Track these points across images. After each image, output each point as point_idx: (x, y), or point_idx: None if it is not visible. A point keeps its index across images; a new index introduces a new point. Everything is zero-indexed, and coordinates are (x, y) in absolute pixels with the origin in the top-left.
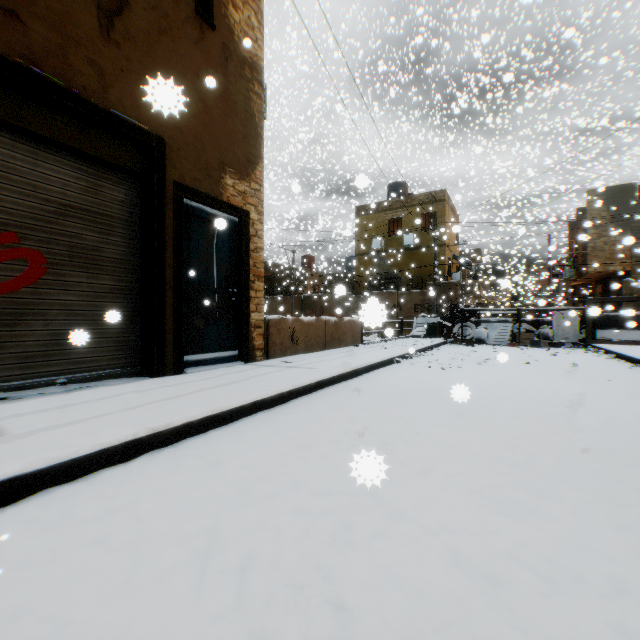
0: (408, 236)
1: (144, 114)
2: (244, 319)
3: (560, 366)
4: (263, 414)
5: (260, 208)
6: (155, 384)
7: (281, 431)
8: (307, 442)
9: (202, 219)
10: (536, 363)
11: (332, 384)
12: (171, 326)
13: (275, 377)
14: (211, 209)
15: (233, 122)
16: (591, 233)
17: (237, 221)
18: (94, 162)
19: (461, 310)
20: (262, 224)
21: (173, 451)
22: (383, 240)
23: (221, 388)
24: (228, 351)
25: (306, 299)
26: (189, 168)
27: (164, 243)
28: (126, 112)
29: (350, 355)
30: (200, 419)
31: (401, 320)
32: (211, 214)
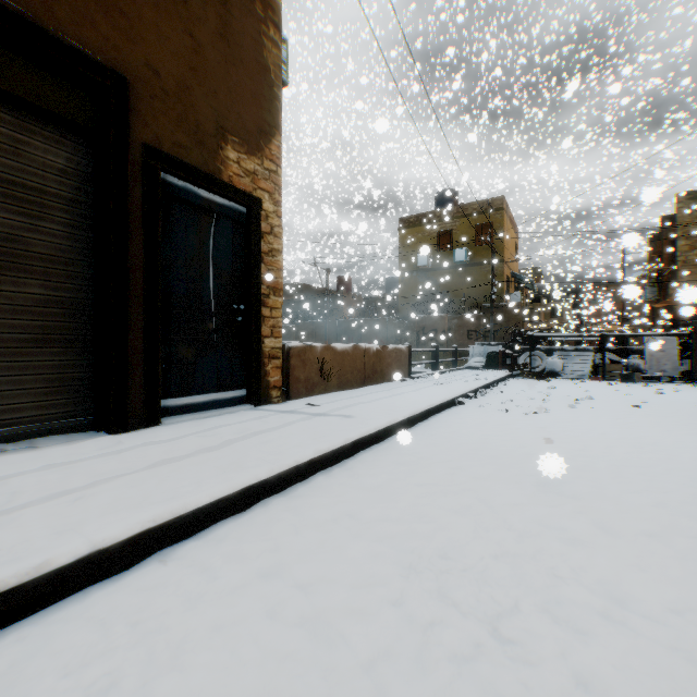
0: (460, 251)
1: (93, 37)
2: (254, 347)
3: (684, 411)
4: (261, 509)
5: (277, 196)
6: (101, 448)
7: (285, 560)
8: (333, 604)
9: (192, 205)
10: (647, 406)
11: (376, 442)
12: (139, 357)
13: (291, 434)
14: (205, 192)
15: (238, 73)
16: (681, 244)
17: (244, 212)
18: (11, 105)
19: (529, 336)
20: (280, 218)
21: (39, 633)
22: (430, 256)
23: (199, 457)
24: (231, 391)
25: (342, 324)
26: (169, 128)
27: (127, 233)
28: (60, 28)
29: (398, 394)
30: (127, 539)
31: (455, 348)
32: (205, 199)
